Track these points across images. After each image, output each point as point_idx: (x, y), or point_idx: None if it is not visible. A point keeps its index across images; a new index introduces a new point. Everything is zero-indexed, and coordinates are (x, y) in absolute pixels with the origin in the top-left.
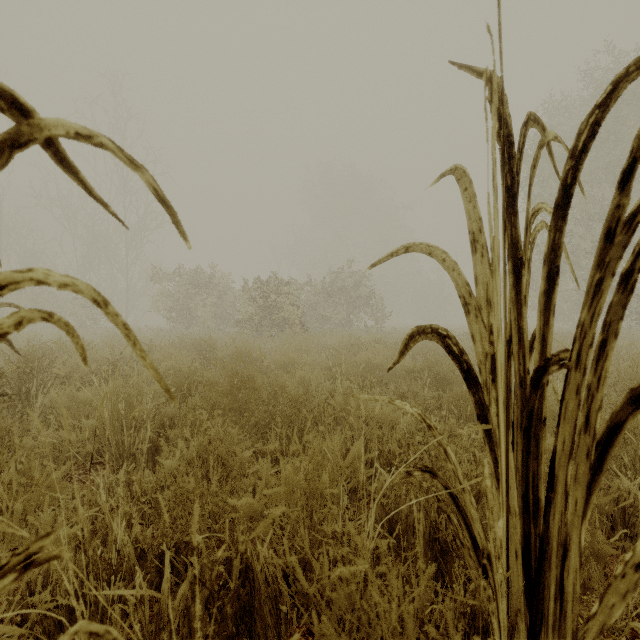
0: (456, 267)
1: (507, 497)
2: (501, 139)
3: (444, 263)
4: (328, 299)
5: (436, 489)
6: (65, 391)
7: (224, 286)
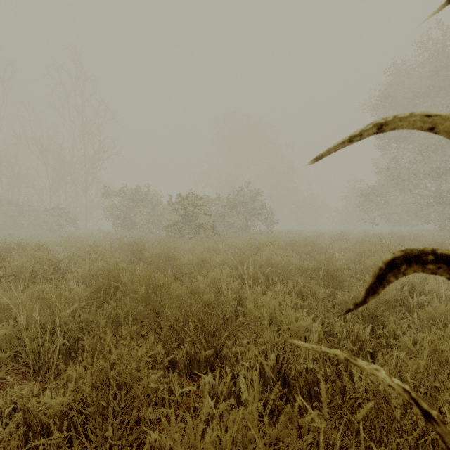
0: None
1: None
2: None
3: None
4: (232, 210)
5: None
6: None
7: (156, 200)
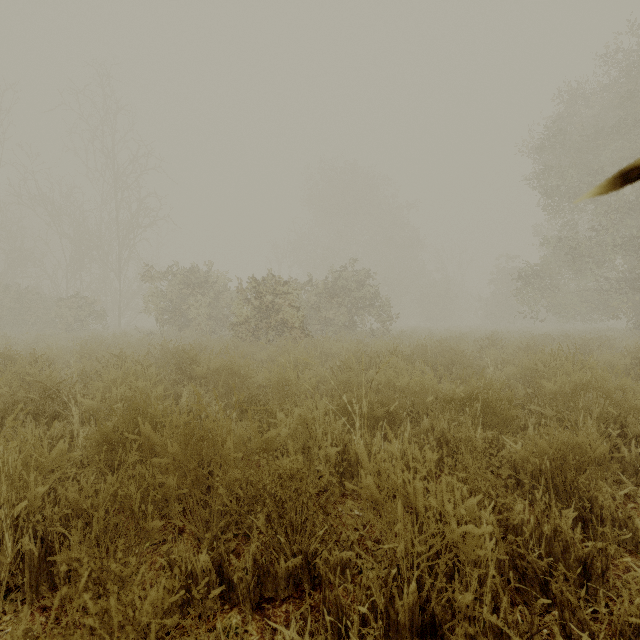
0: None
1: None
2: None
3: None
4: (331, 300)
5: None
6: None
7: (219, 286)
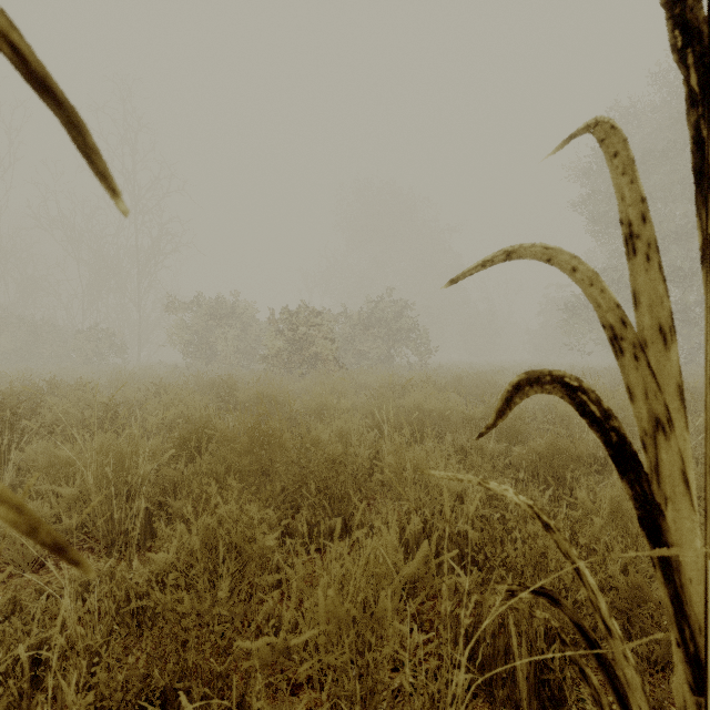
0: (596, 279)
1: (705, 666)
2: (687, 63)
3: (574, 274)
4: (366, 332)
5: (542, 606)
6: (43, 447)
7: (248, 317)
